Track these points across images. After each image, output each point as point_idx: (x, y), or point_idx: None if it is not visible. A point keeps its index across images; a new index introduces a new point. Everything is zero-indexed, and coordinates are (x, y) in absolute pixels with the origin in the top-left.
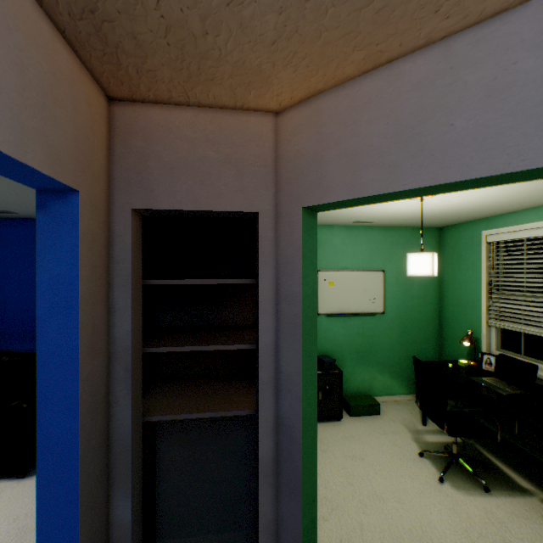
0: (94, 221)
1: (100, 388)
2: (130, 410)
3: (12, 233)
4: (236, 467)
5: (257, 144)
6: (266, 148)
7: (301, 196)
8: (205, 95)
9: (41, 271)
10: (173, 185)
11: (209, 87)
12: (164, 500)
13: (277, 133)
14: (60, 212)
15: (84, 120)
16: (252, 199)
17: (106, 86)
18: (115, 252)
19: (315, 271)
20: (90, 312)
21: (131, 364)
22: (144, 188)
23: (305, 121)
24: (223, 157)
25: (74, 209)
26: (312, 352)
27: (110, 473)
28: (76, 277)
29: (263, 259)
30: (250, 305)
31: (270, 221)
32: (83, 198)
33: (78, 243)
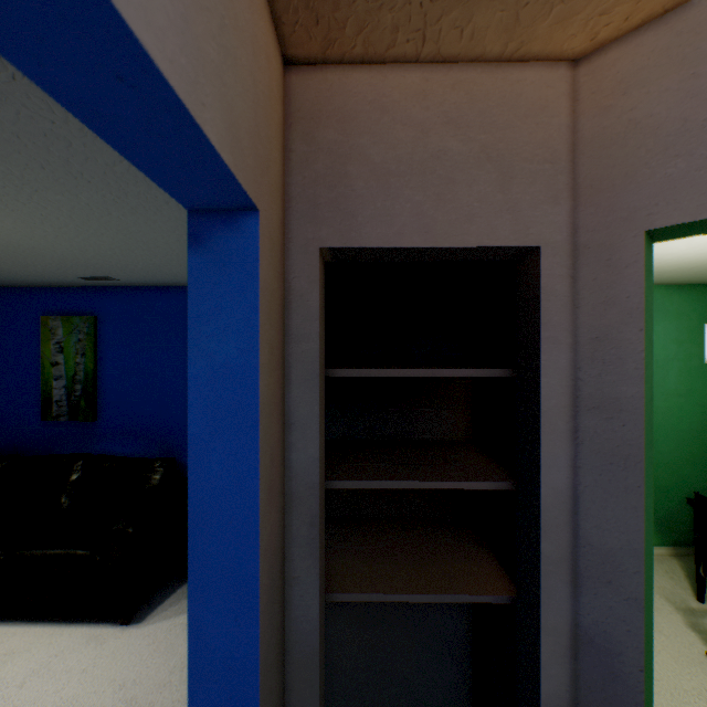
0: (271, 267)
1: (276, 558)
2: (316, 593)
3: (112, 306)
4: (438, 666)
5: (537, 122)
6: (554, 127)
7: (642, 209)
8: (457, 31)
9: (194, 355)
10: (388, 204)
11: (474, 9)
12: (328, 703)
13: (574, 99)
14: (226, 249)
15: (262, 84)
16: (528, 224)
17: (288, 31)
18: (293, 323)
19: (651, 354)
20: (268, 429)
21: (318, 514)
22: (340, 212)
23: (652, 61)
24: (475, 149)
25: (249, 242)
26: (649, 511)
27: (285, 697)
28: (253, 366)
29: (548, 332)
30: (461, 408)
31: (561, 262)
32: (262, 223)
33: (256, 304)
